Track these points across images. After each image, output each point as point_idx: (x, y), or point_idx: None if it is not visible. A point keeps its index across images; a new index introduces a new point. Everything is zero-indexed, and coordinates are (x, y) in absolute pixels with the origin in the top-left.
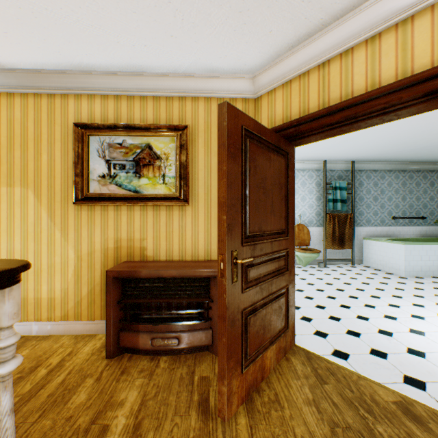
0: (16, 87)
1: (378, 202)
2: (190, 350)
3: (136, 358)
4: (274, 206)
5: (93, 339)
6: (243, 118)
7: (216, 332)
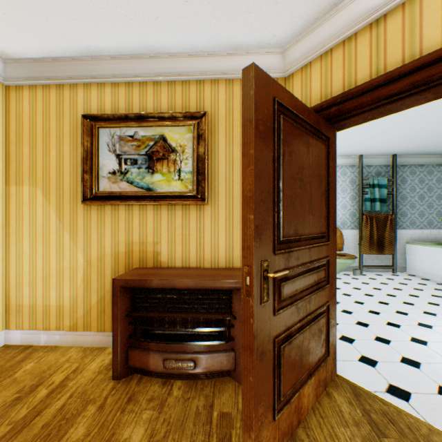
0: (24, 79)
1: (425, 201)
2: (208, 375)
3: (146, 382)
4: (313, 203)
5: (102, 354)
6: (275, 88)
7: (239, 355)
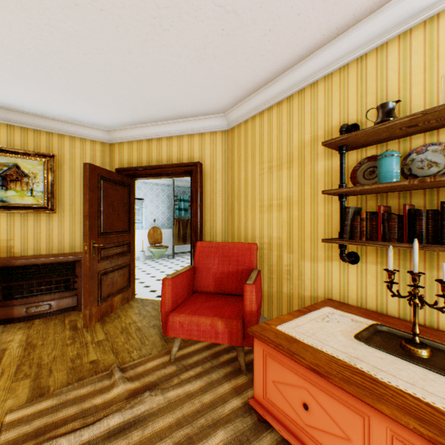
0: None
1: None
2: (60, 312)
3: (12, 325)
4: (120, 216)
5: None
6: (99, 169)
7: (81, 296)
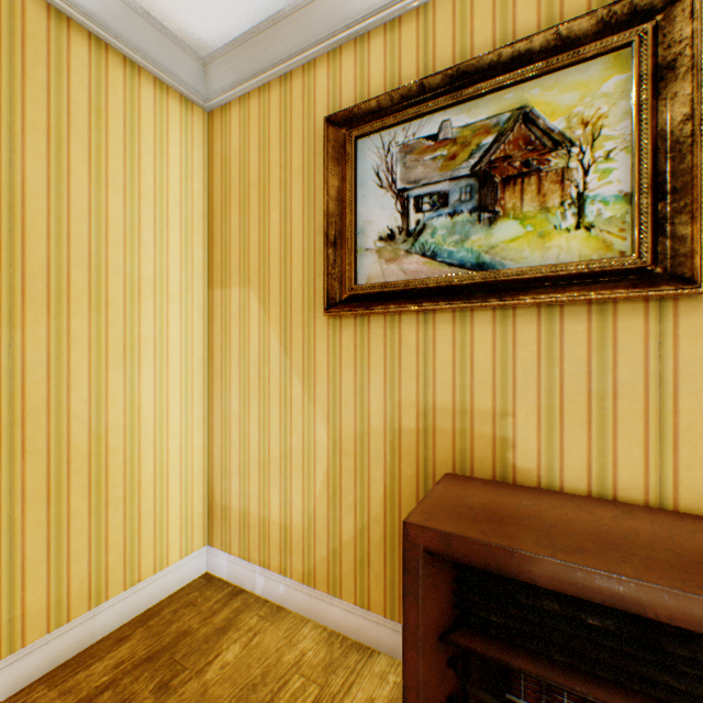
0: (231, 87)
1: None
2: None
3: None
4: None
5: (365, 671)
6: None
7: None
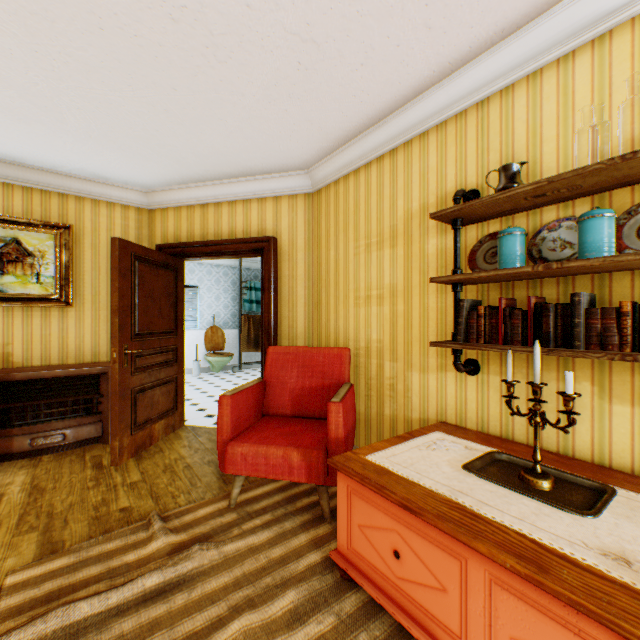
0: None
1: None
2: (78, 445)
3: (11, 463)
4: (164, 311)
5: None
6: (134, 247)
7: (108, 422)
